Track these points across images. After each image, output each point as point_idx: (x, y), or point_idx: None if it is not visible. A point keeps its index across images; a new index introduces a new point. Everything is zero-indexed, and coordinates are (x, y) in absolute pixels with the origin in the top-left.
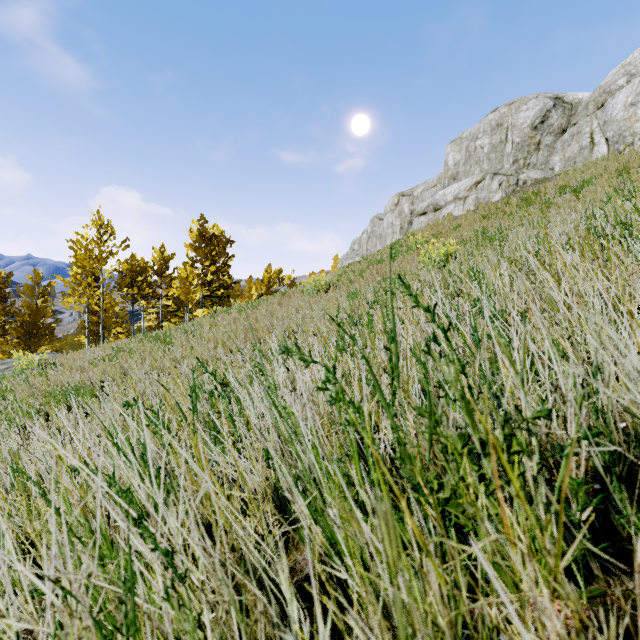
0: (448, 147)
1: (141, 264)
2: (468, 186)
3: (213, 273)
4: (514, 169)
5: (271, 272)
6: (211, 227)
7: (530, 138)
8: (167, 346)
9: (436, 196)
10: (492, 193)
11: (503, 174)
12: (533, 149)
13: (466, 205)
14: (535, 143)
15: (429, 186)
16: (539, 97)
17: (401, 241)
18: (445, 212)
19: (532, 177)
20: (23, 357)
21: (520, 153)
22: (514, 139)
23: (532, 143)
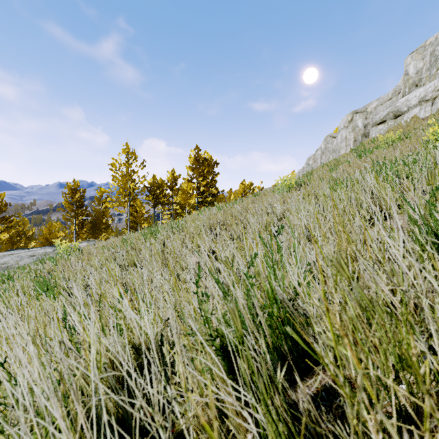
0: (408, 58)
1: (160, 182)
2: (438, 86)
3: (204, 186)
4: None
5: (245, 184)
6: (203, 153)
7: None
8: (153, 239)
9: (397, 103)
10: None
11: None
12: None
13: (436, 105)
14: None
15: (383, 100)
16: None
17: (363, 146)
18: (408, 116)
19: None
20: (63, 244)
21: None
22: None
23: None
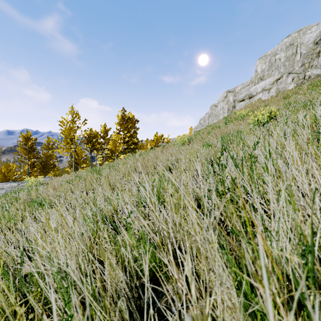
0: (257, 61)
1: (95, 133)
2: (271, 82)
3: (128, 137)
4: (302, 69)
5: (157, 136)
6: (127, 114)
7: (313, 50)
8: (98, 175)
9: (250, 90)
10: (287, 85)
11: (295, 73)
12: (315, 56)
13: (270, 93)
14: (316, 52)
15: (245, 85)
16: (319, 24)
17: (230, 115)
18: (256, 98)
19: (314, 73)
20: (30, 180)
21: (306, 59)
22: (302, 51)
23: (314, 53)
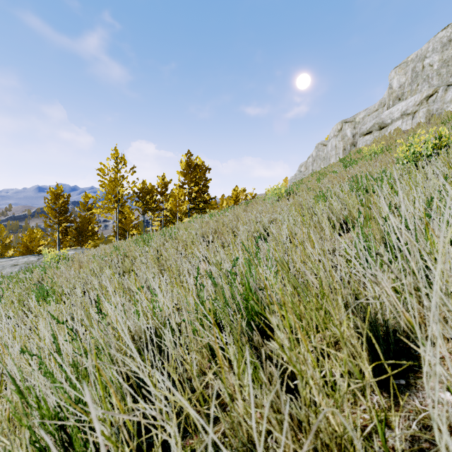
0: (392, 72)
1: (149, 187)
2: (417, 101)
3: (196, 192)
4: None
5: (237, 190)
6: (195, 158)
7: None
8: (146, 247)
9: (381, 116)
10: (446, 104)
11: None
12: None
13: (416, 119)
14: None
15: (370, 111)
16: None
17: (350, 156)
18: (391, 128)
19: None
20: (50, 252)
21: None
22: None
23: None
